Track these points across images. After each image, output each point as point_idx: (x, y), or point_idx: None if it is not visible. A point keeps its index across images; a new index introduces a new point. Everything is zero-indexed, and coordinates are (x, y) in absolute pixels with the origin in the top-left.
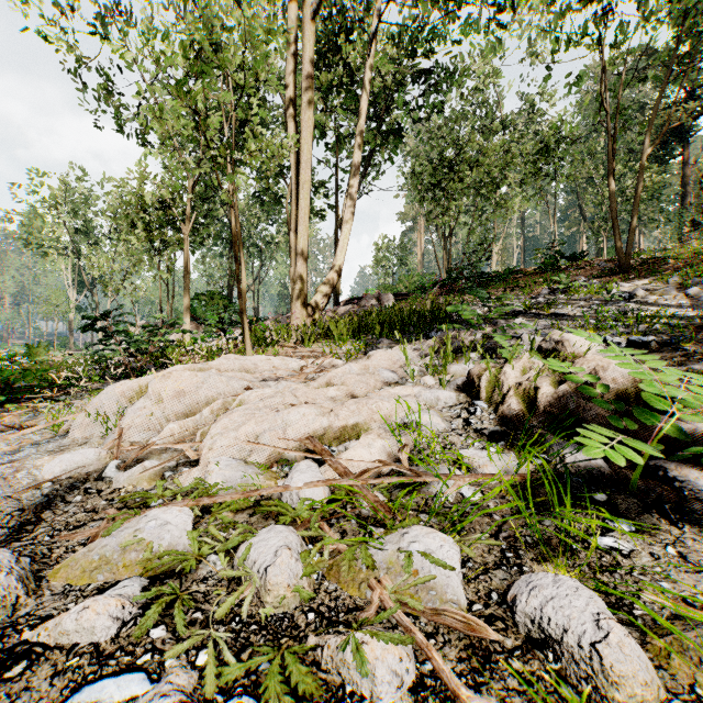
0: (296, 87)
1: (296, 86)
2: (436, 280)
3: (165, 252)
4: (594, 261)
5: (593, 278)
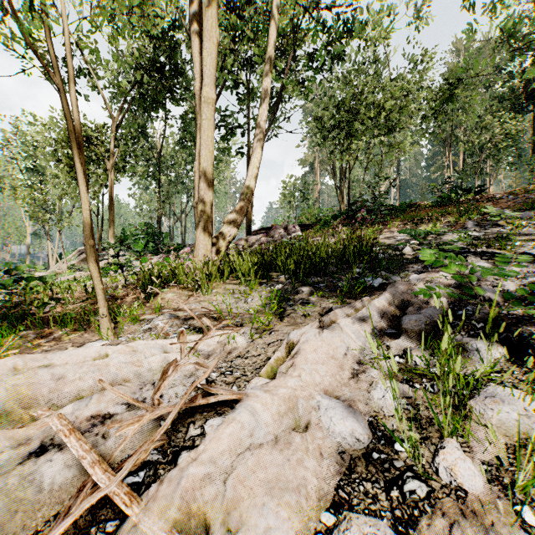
0: (201, 4)
1: (201, 3)
2: (336, 213)
3: (89, 185)
4: (492, 195)
5: (515, 210)
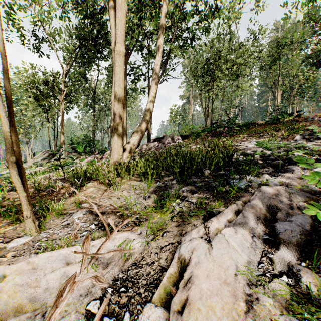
0: None
1: None
2: (204, 128)
3: (48, 111)
4: (306, 117)
5: None
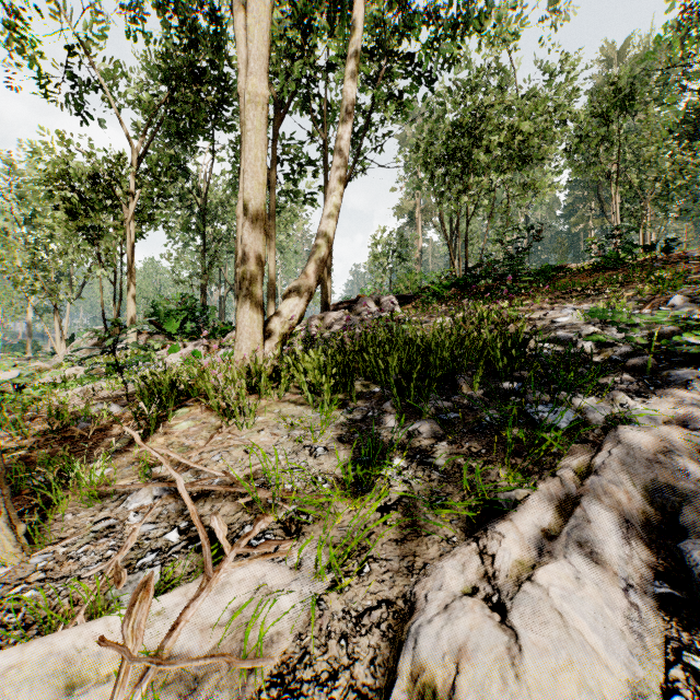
0: None
1: None
2: (449, 279)
3: (99, 241)
4: (684, 254)
5: None
